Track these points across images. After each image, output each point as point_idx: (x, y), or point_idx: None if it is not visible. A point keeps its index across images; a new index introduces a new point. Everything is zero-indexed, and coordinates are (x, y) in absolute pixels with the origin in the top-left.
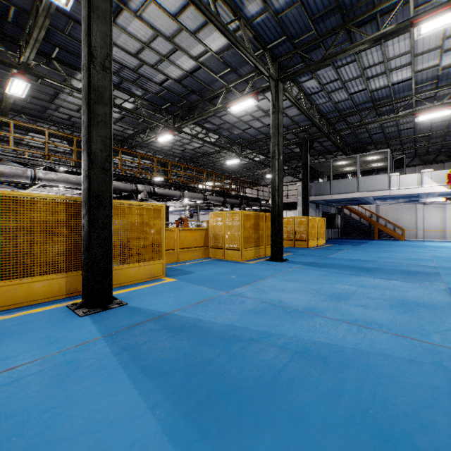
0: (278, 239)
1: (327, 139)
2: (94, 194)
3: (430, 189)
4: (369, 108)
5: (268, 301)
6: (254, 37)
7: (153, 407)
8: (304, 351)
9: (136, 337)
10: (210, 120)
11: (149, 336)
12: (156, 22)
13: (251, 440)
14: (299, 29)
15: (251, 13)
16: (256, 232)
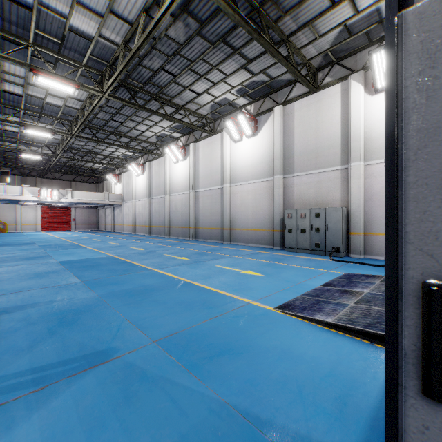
0: None
1: None
2: None
3: (29, 198)
4: None
5: None
6: None
7: None
8: (0, 258)
9: None
10: None
11: None
12: None
13: (4, 262)
14: None
15: None
16: None
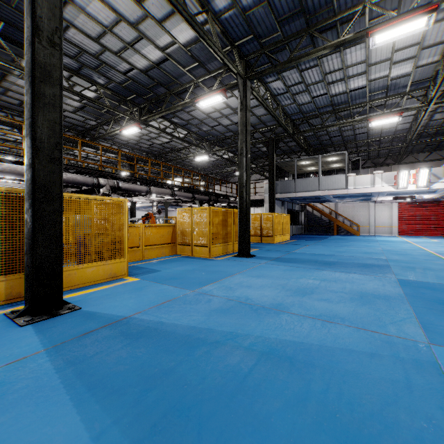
0: (246, 235)
1: (292, 140)
2: (40, 185)
3: (381, 188)
4: (329, 112)
5: (235, 298)
6: (222, 33)
7: (98, 436)
8: (271, 352)
9: (86, 347)
10: (178, 114)
11: (102, 345)
12: (118, 6)
13: None
14: (266, 29)
15: (219, 8)
16: (224, 228)
